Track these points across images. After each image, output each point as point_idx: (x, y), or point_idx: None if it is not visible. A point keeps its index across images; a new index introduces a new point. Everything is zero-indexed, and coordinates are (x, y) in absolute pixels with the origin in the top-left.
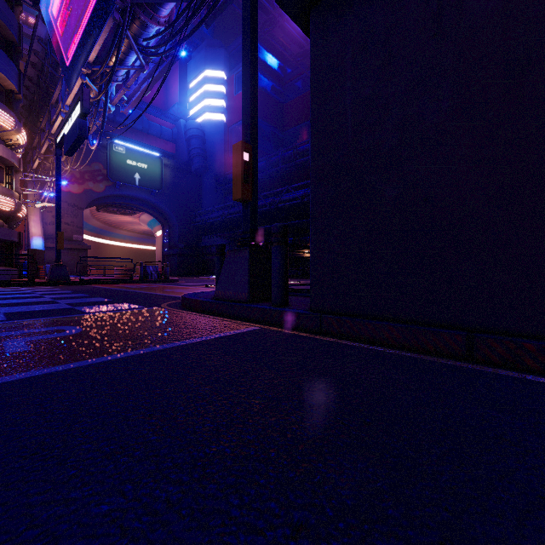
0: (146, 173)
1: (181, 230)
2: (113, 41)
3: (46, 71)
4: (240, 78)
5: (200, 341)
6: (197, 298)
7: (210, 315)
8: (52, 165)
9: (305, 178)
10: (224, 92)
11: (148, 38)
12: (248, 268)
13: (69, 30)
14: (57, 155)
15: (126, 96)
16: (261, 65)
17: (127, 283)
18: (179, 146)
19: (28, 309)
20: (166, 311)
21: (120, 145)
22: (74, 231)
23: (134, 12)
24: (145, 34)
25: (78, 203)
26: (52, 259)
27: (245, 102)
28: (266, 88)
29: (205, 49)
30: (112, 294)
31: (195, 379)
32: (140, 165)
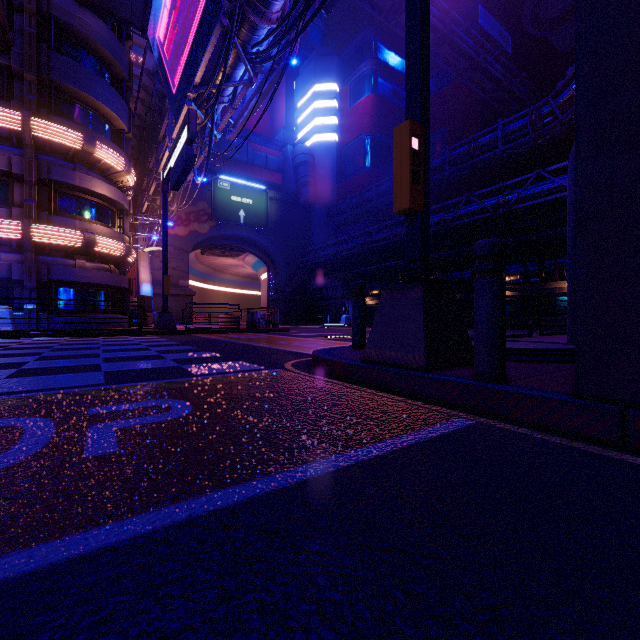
0: (250, 209)
1: (288, 271)
2: (220, 53)
3: (154, 107)
4: (355, 88)
5: (389, 451)
6: (338, 359)
7: (364, 387)
8: (159, 207)
9: (437, 201)
10: (336, 107)
11: (258, 43)
12: (422, 316)
13: (175, 52)
14: (164, 192)
15: (232, 120)
16: (380, 68)
17: (234, 333)
18: (286, 176)
19: (131, 367)
20: (295, 376)
21: (225, 180)
22: (180, 276)
23: (242, 13)
24: (254, 39)
25: (184, 246)
26: (160, 306)
27: (411, 63)
28: (388, 95)
29: (315, 60)
30: (221, 347)
31: (491, 634)
32: (244, 201)
